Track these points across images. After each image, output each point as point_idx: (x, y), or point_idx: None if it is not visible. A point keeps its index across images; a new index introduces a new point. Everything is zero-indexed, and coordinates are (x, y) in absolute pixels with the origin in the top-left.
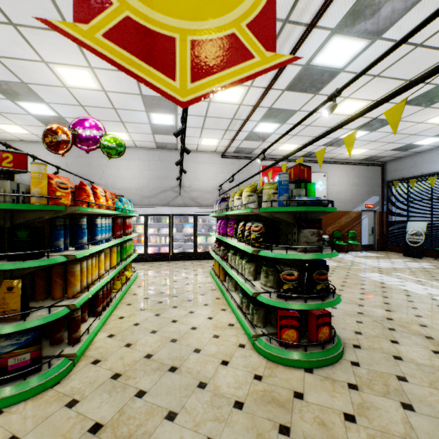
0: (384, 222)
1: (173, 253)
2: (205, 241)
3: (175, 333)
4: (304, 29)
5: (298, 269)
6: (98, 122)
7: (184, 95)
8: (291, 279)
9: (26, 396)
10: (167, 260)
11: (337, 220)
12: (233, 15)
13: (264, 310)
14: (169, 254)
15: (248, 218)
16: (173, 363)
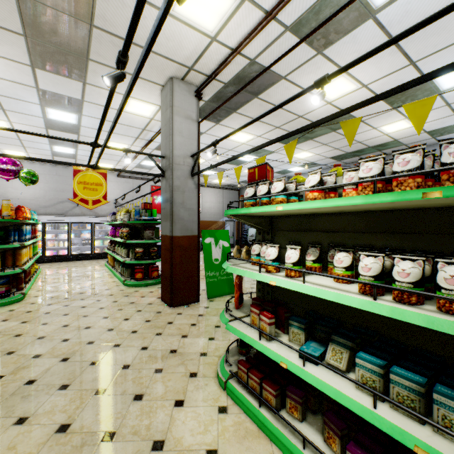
0: (240, 229)
1: (71, 255)
2: (102, 244)
3: (81, 286)
4: (155, 133)
5: (144, 248)
6: (17, 160)
7: (91, 208)
8: (140, 252)
9: (7, 304)
10: (65, 261)
11: (209, 227)
12: (99, 196)
13: (131, 270)
14: (68, 256)
15: (130, 226)
16: (81, 292)
